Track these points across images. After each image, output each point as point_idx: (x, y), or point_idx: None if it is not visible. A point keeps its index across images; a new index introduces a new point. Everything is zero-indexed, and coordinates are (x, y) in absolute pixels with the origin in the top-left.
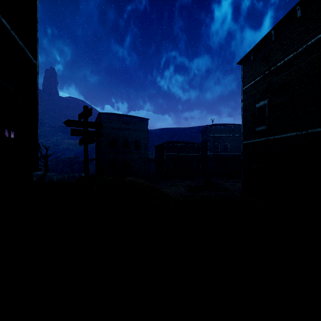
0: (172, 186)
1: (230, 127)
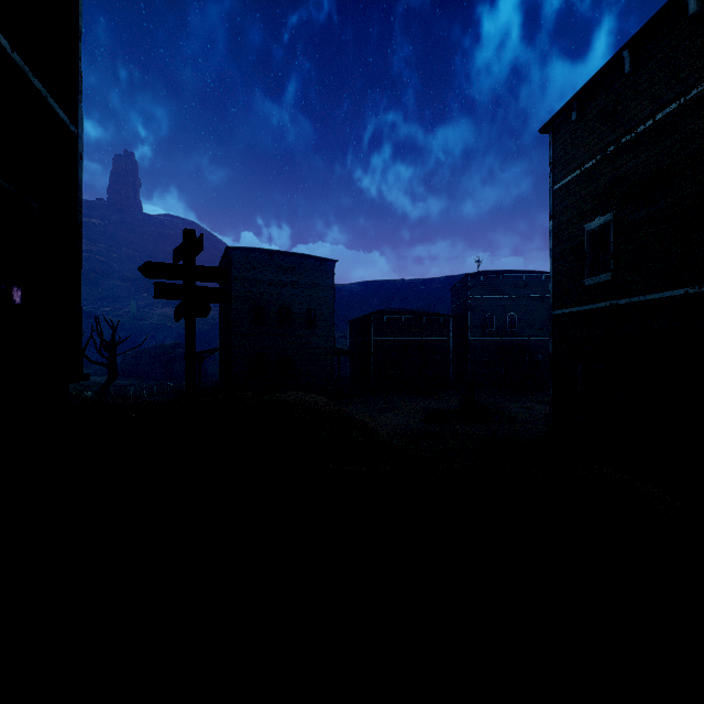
0: (388, 410)
1: (520, 277)
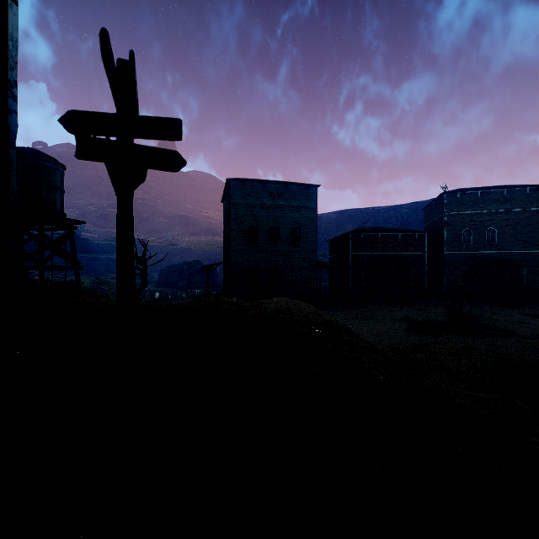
0: (368, 318)
1: (501, 192)
